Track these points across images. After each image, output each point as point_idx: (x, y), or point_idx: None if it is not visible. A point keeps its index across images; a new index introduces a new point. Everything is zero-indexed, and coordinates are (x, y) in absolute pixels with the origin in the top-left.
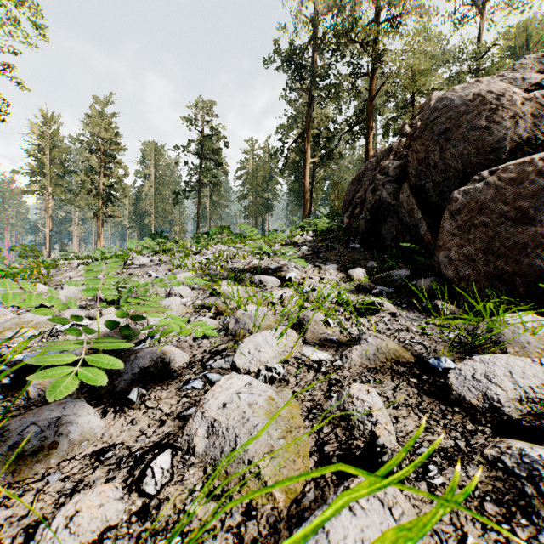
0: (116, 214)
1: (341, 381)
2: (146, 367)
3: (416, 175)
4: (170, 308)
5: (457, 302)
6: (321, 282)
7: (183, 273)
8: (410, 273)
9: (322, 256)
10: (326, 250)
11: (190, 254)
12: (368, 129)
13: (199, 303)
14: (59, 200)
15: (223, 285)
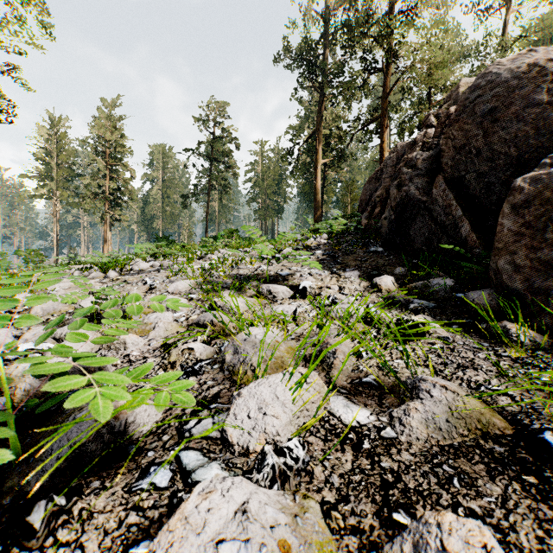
0: (122, 218)
1: (401, 476)
2: (81, 445)
3: (452, 166)
4: (157, 326)
5: (530, 323)
6: (342, 293)
7: (181, 280)
8: (454, 282)
9: (340, 261)
10: (344, 254)
11: (194, 259)
12: (383, 127)
13: (194, 318)
14: (67, 204)
15: (226, 295)
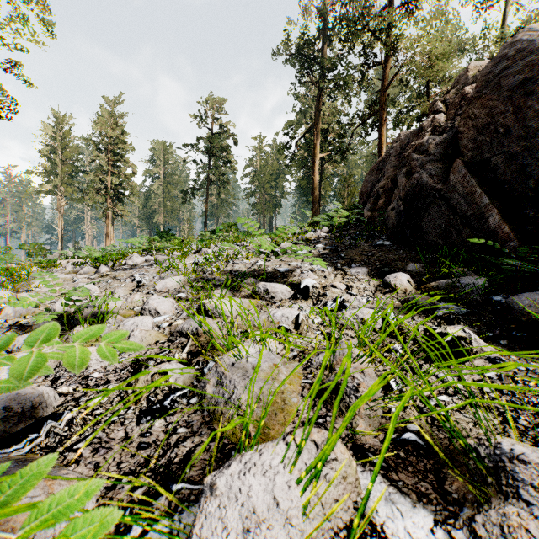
0: (124, 213)
1: None
2: None
3: (473, 148)
4: (132, 335)
5: None
6: (350, 293)
7: (170, 277)
8: (487, 282)
9: (344, 256)
10: (347, 248)
11: (189, 253)
12: (381, 121)
13: (179, 323)
14: (71, 199)
15: (217, 295)
